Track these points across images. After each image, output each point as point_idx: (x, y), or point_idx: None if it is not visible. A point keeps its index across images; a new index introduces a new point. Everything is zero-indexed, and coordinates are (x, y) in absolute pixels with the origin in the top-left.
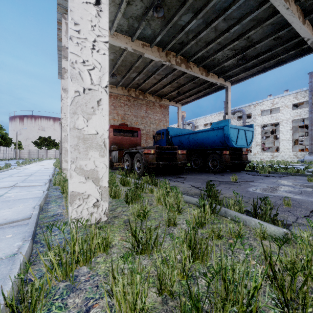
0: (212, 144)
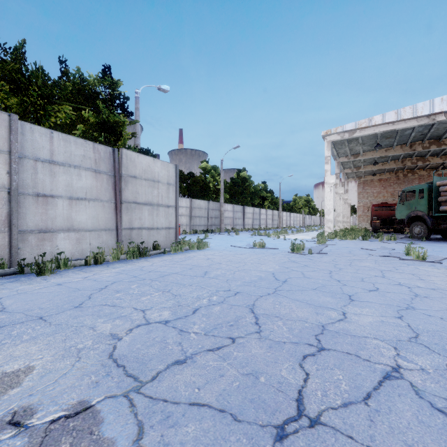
0: None
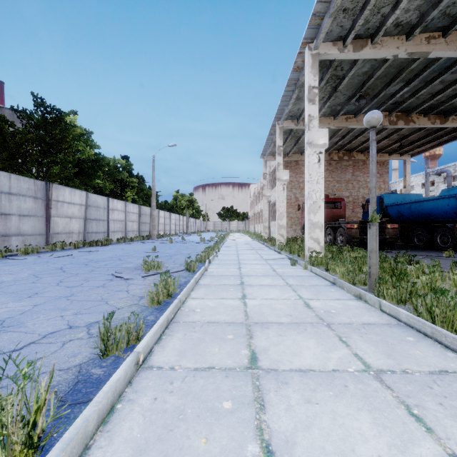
0: (443, 215)
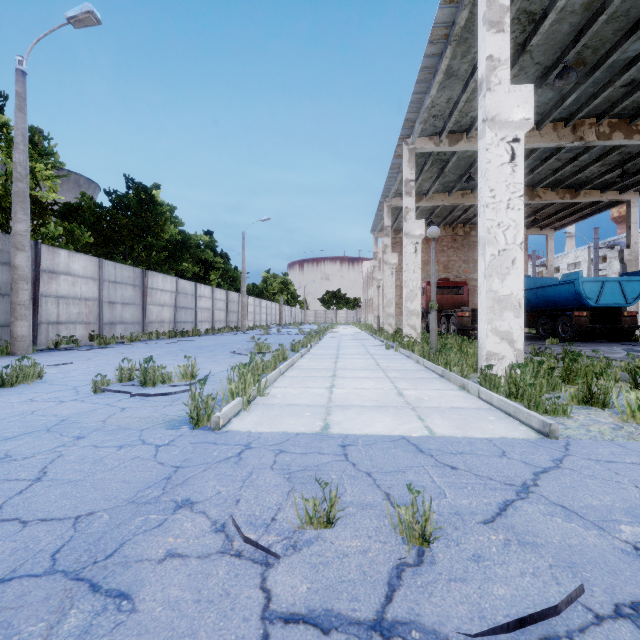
0: (566, 302)
